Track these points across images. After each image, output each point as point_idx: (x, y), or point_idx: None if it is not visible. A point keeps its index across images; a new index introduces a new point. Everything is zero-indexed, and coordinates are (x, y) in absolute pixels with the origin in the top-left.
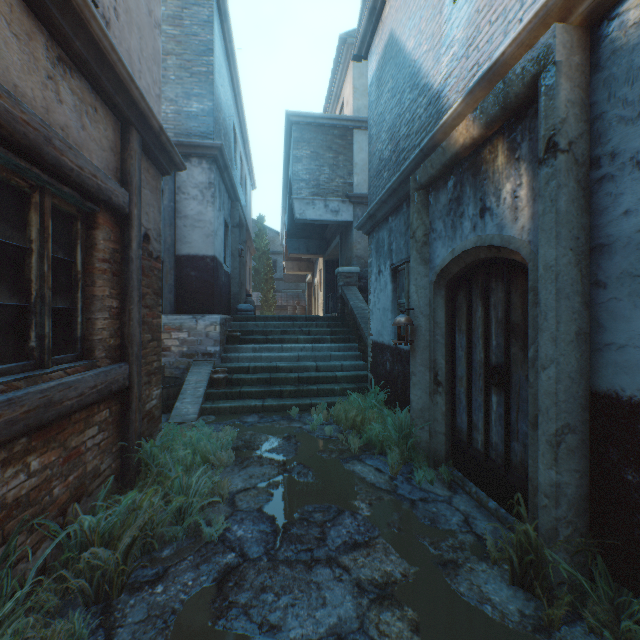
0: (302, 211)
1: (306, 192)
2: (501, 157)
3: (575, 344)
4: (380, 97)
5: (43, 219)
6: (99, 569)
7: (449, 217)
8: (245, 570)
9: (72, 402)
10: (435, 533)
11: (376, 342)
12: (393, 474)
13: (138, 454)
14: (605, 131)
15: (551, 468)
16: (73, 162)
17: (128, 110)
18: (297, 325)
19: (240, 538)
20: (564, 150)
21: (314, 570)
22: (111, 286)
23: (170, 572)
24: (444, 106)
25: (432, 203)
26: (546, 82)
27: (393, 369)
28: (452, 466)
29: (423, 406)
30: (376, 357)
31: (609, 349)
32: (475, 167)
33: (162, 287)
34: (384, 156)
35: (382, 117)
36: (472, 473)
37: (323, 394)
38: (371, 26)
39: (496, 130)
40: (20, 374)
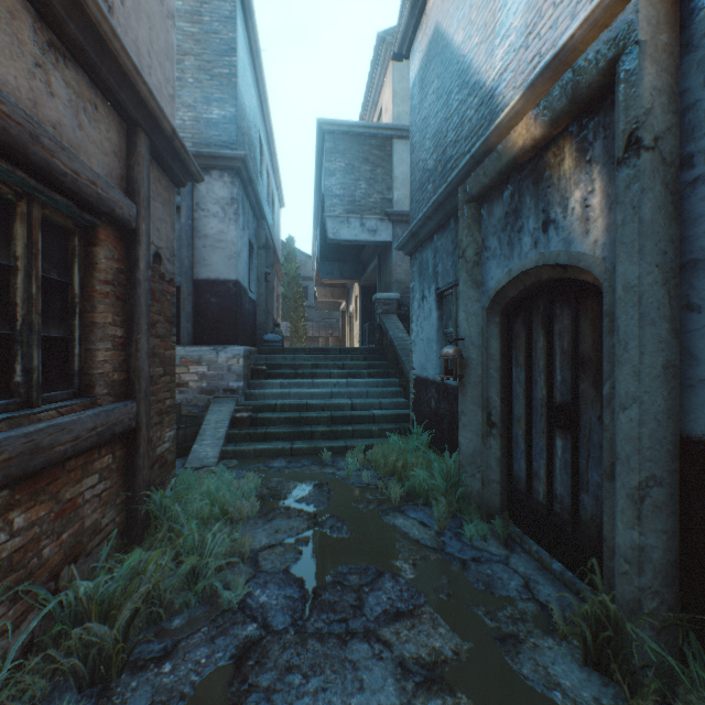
0: (336, 230)
1: (340, 209)
2: (568, 160)
3: (662, 379)
4: (424, 100)
5: (31, 232)
6: (95, 645)
7: (505, 232)
8: (268, 645)
9: (65, 447)
10: (491, 600)
11: (419, 377)
12: (440, 529)
13: (146, 506)
14: (699, 123)
15: (633, 528)
16: (67, 165)
17: (135, 109)
18: (330, 358)
19: (263, 605)
20: (649, 147)
21: (349, 645)
22: (115, 312)
23: (180, 647)
24: (499, 105)
25: (485, 217)
26: (626, 66)
27: (439, 407)
28: (508, 520)
29: (474, 450)
30: (419, 394)
31: (704, 385)
32: (536, 173)
33: (179, 315)
34: (428, 166)
35: (426, 122)
36: (532, 529)
37: (359, 435)
38: (413, 20)
39: (562, 129)
40: (2, 414)
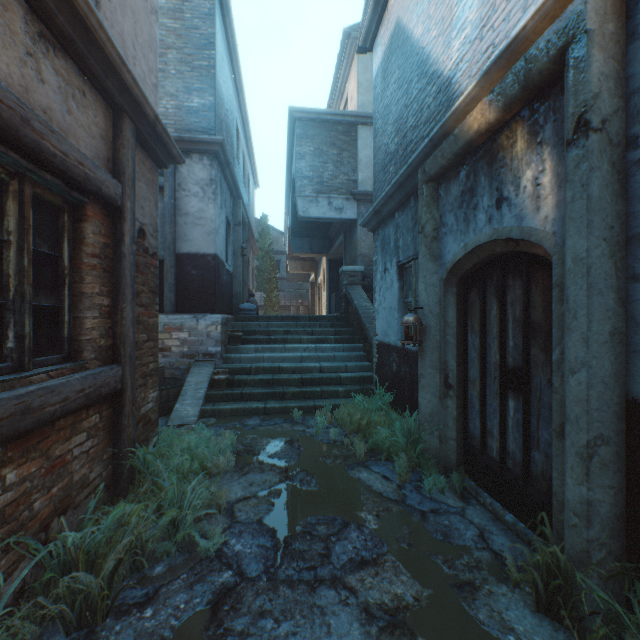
0: (305, 209)
1: (309, 189)
2: (520, 142)
3: (609, 345)
4: (386, 89)
5: (23, 209)
6: (81, 592)
7: (461, 210)
8: (242, 591)
9: (55, 408)
10: (448, 549)
11: (382, 342)
12: (401, 482)
13: (131, 461)
14: None
15: (582, 484)
16: (56, 147)
17: (120, 96)
18: (300, 325)
19: (238, 554)
20: (597, 129)
21: (318, 592)
22: (101, 283)
23: (161, 593)
24: (455, 93)
25: (442, 196)
26: (576, 54)
27: (400, 370)
28: (464, 474)
29: (432, 410)
30: (382, 358)
31: None
32: (491, 155)
33: (162, 286)
34: (390, 150)
35: (388, 109)
36: (486, 483)
37: (327, 396)
38: (376, 16)
39: (515, 113)
40: None
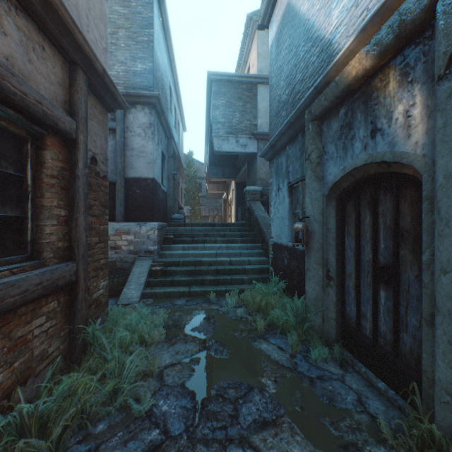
0: (219, 145)
1: (222, 131)
2: (393, 83)
3: None
4: (279, 54)
5: None
6: None
7: (340, 140)
8: (167, 449)
9: (15, 299)
10: (333, 412)
11: (276, 243)
12: (293, 352)
13: (83, 337)
14: None
15: None
16: (16, 87)
17: (74, 52)
18: (215, 230)
19: (164, 413)
20: None
21: (228, 450)
22: (59, 198)
23: (100, 449)
24: (335, 50)
25: (324, 130)
26: (448, 1)
27: (290, 264)
28: (342, 347)
29: (317, 296)
30: (276, 254)
31: None
32: (366, 95)
33: (115, 201)
34: (282, 99)
35: (281, 69)
36: (361, 355)
37: (235, 282)
38: (272, 0)
39: (387, 60)
40: None
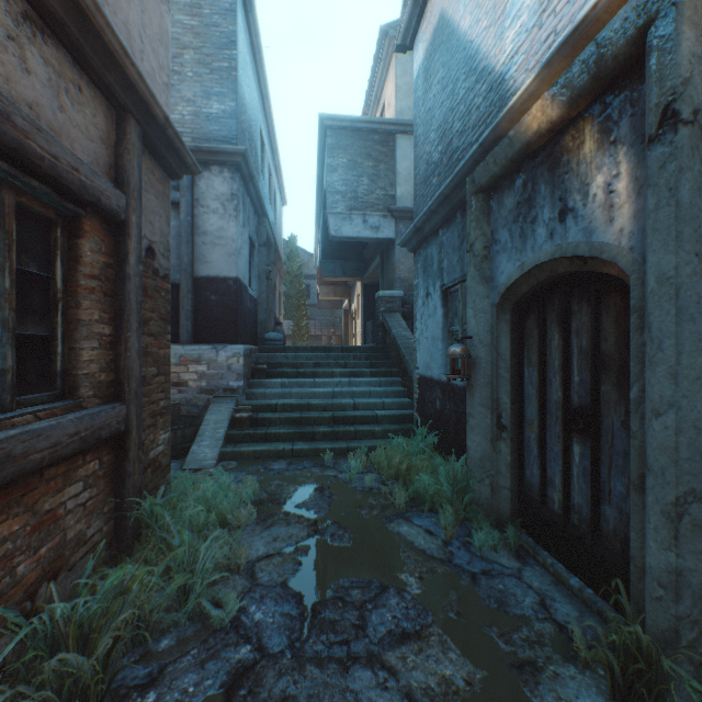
0: (338, 227)
1: (342, 206)
2: (589, 142)
3: (701, 382)
4: (428, 91)
5: (4, 221)
6: (70, 675)
7: (517, 224)
8: (262, 671)
9: (42, 455)
10: (504, 620)
11: (423, 376)
12: (447, 538)
13: (136, 514)
14: None
15: (669, 549)
16: (44, 149)
17: (123, 93)
18: (332, 357)
19: (258, 624)
20: (687, 121)
21: (351, 672)
22: (102, 309)
23: (167, 672)
24: (509, 90)
25: (494, 209)
26: (661, 32)
27: (444, 408)
28: (519, 529)
29: (483, 454)
30: (423, 394)
31: None
32: (552, 159)
33: (178, 313)
34: (433, 159)
35: (431, 114)
36: (546, 539)
37: (362, 436)
38: (417, 9)
39: (582, 109)
40: None
